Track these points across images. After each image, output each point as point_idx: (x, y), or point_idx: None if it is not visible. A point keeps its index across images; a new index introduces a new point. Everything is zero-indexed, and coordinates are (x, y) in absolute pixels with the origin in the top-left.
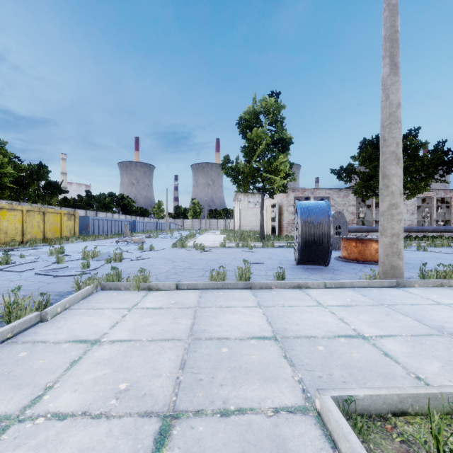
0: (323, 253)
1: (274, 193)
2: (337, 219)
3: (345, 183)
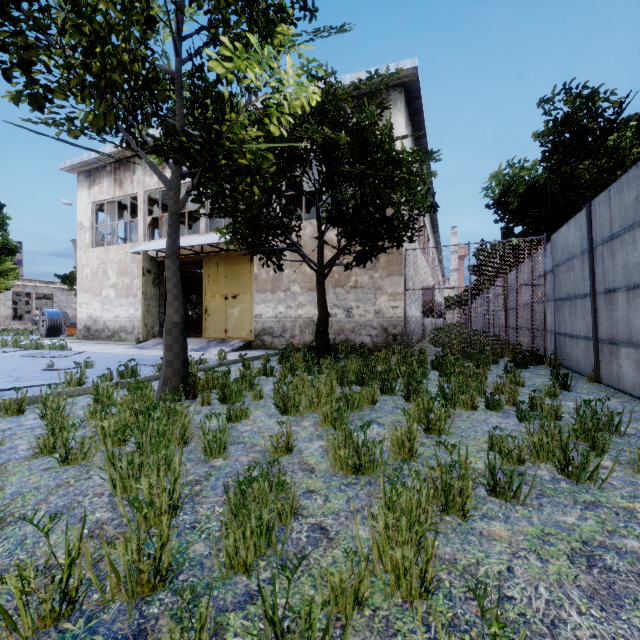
0: (58, 331)
1: (1, 292)
2: (63, 316)
3: (69, 287)
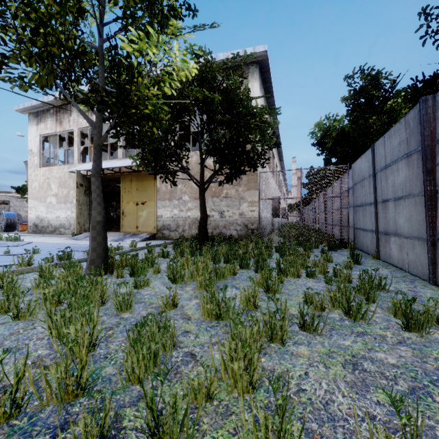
0: (14, 227)
1: None
2: (17, 216)
3: (22, 195)
